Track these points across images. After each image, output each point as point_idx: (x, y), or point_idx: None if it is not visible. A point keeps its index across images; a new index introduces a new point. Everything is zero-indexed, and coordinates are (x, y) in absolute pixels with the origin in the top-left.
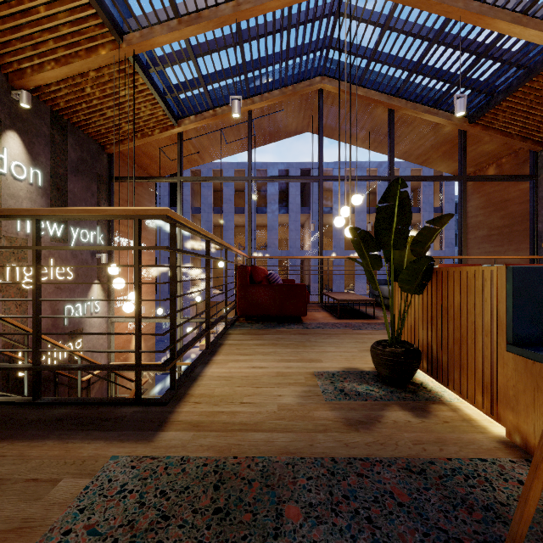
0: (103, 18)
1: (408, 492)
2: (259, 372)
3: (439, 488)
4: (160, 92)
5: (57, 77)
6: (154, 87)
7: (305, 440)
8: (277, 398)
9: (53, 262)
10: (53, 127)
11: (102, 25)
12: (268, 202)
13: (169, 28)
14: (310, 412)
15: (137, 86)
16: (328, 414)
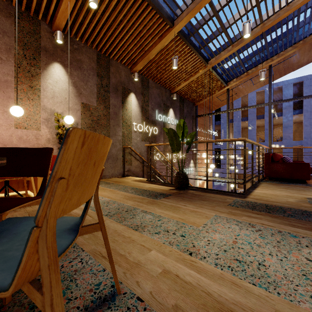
0: (202, 60)
1: None
2: (277, 194)
3: None
4: (220, 74)
5: (184, 85)
6: (218, 74)
7: (296, 207)
8: (285, 199)
9: (180, 152)
10: (180, 102)
11: (201, 62)
12: (283, 108)
13: (227, 51)
14: (300, 204)
15: (211, 76)
16: (308, 205)
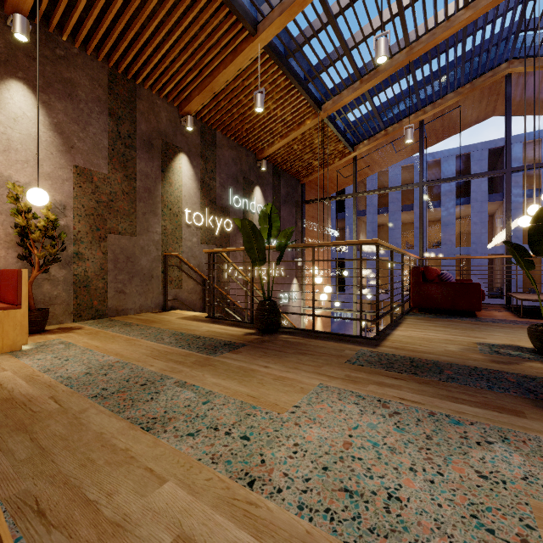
0: (311, 102)
1: (517, 380)
2: (431, 337)
3: (539, 383)
4: (342, 131)
5: (280, 146)
6: (338, 130)
7: (460, 361)
8: (444, 347)
9: (274, 265)
10: (274, 177)
11: (309, 106)
12: (442, 194)
13: (353, 89)
14: (467, 354)
15: (326, 133)
16: (480, 357)
